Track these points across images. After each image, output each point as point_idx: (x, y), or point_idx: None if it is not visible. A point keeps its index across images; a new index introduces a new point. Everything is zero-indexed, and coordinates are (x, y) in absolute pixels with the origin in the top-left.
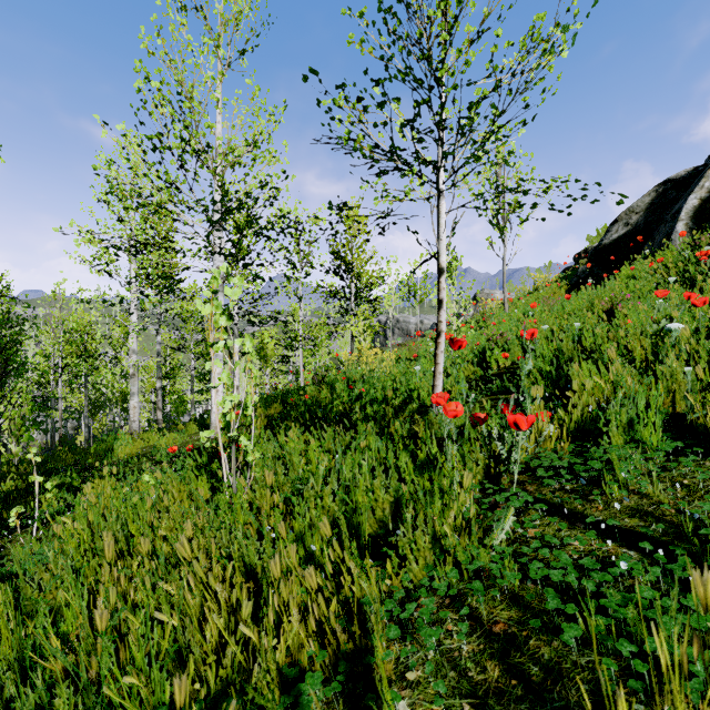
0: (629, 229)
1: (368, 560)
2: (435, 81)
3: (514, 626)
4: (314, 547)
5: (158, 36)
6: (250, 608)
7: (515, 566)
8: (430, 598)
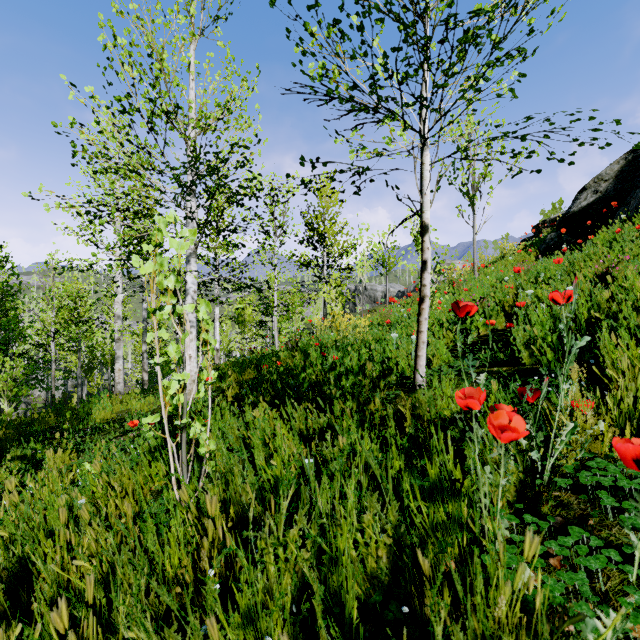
0: (599, 196)
1: None
2: (420, 14)
3: None
4: (270, 638)
5: None
6: None
7: None
8: None
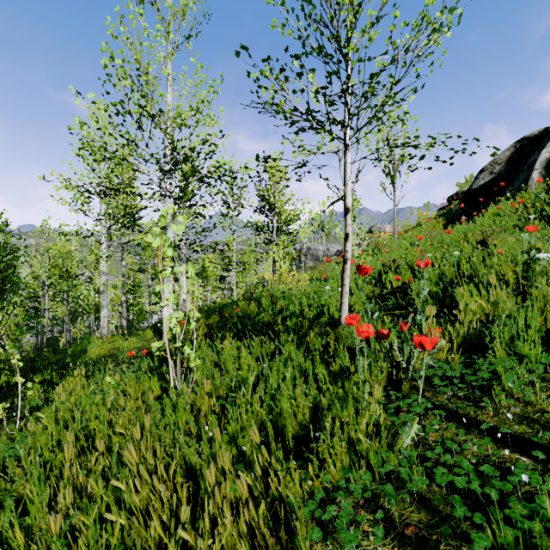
0: (493, 176)
1: (292, 464)
2: (342, 56)
3: (424, 529)
4: (245, 448)
5: (120, 23)
6: (188, 513)
7: (422, 471)
8: (348, 501)
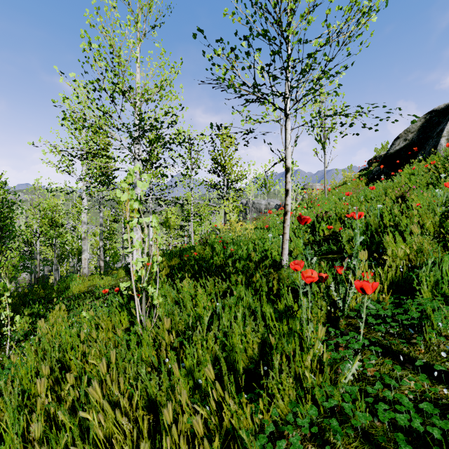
0: (407, 143)
1: (244, 399)
2: (284, 39)
3: None
4: (201, 380)
5: (96, 14)
6: None
7: (364, 406)
8: (297, 436)
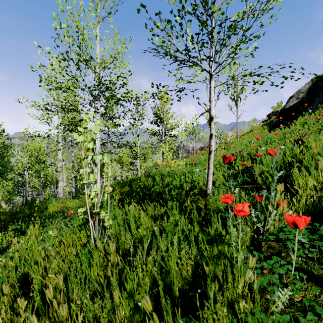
0: (299, 100)
1: None
2: (209, 15)
3: None
4: (140, 303)
5: (65, 2)
6: None
7: None
8: None
